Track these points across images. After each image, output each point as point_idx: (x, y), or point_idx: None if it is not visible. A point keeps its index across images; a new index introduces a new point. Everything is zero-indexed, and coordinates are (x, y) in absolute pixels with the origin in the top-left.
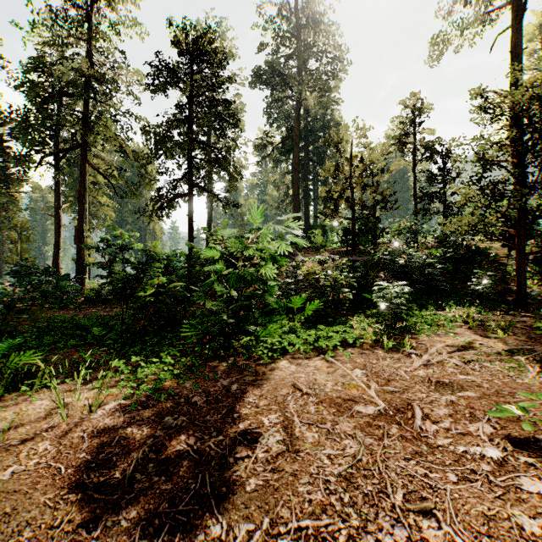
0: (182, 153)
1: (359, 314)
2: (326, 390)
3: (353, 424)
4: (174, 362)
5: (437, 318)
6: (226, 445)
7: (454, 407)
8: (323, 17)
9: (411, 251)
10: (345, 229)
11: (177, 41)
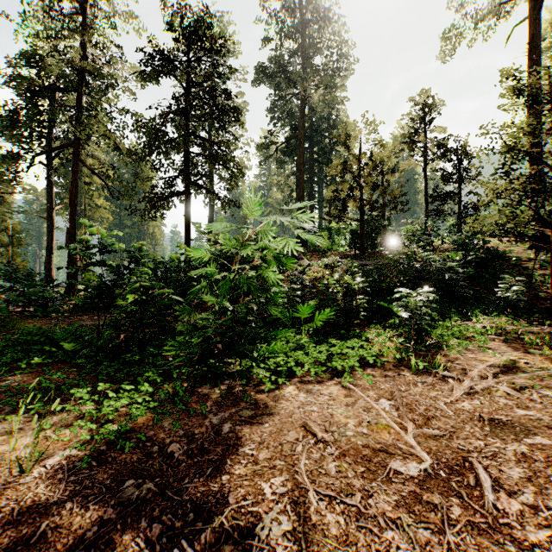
0: (177, 147)
1: (375, 325)
2: (348, 434)
3: (394, 498)
4: (152, 391)
5: (465, 329)
6: (206, 543)
7: (529, 465)
8: (328, 11)
9: (428, 253)
10: (353, 231)
11: (172, 25)
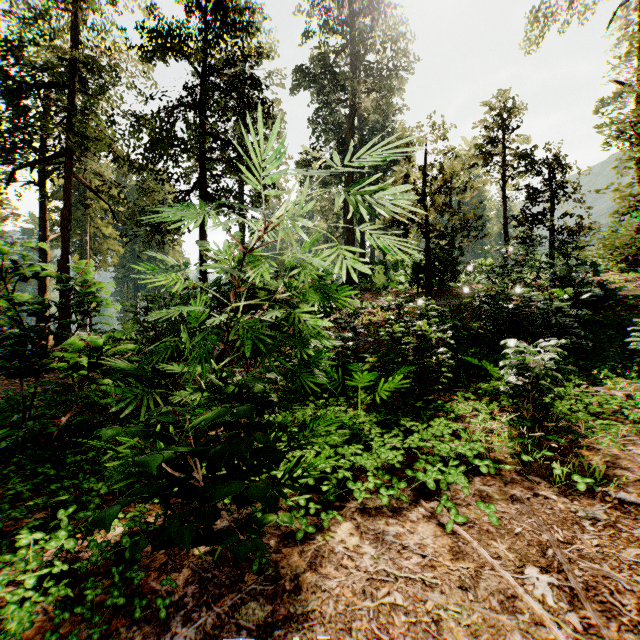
0: (188, 149)
1: (462, 392)
2: None
3: None
4: (73, 546)
5: (605, 401)
6: None
7: None
8: None
9: (524, 290)
10: (416, 264)
11: None
